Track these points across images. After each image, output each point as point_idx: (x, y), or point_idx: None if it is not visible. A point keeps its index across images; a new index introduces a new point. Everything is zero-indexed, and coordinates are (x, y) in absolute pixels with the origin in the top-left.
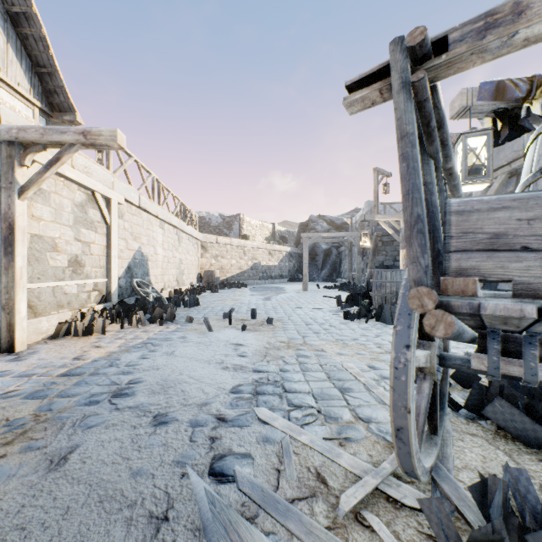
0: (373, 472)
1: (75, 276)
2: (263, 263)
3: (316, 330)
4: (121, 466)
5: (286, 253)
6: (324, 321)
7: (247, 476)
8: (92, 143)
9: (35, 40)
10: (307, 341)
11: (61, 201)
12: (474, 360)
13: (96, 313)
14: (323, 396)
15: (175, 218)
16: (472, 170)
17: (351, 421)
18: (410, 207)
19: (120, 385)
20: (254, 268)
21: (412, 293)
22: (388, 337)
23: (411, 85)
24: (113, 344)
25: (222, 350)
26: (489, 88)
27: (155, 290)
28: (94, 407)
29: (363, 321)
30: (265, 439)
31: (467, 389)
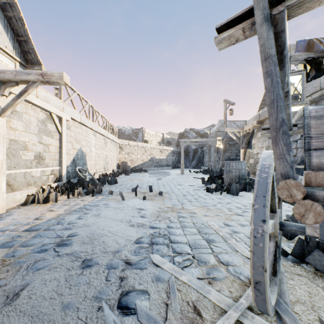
0: (234, 306)
1: (39, 165)
2: (157, 157)
3: (189, 199)
4: (56, 301)
5: (170, 151)
6: (194, 193)
7: (144, 309)
8: (47, 81)
9: (16, 19)
10: (184, 207)
11: (29, 118)
12: (309, 228)
13: (51, 189)
14: (195, 246)
15: (103, 130)
16: (292, 97)
17: (216, 264)
18: (275, 113)
19: (62, 238)
20: (151, 160)
21: (281, 184)
22: (235, 204)
23: (272, 18)
24: (61, 209)
25: (130, 213)
26: (303, 44)
27: (90, 173)
28: (43, 254)
29: (219, 193)
30: (157, 278)
31: (290, 240)
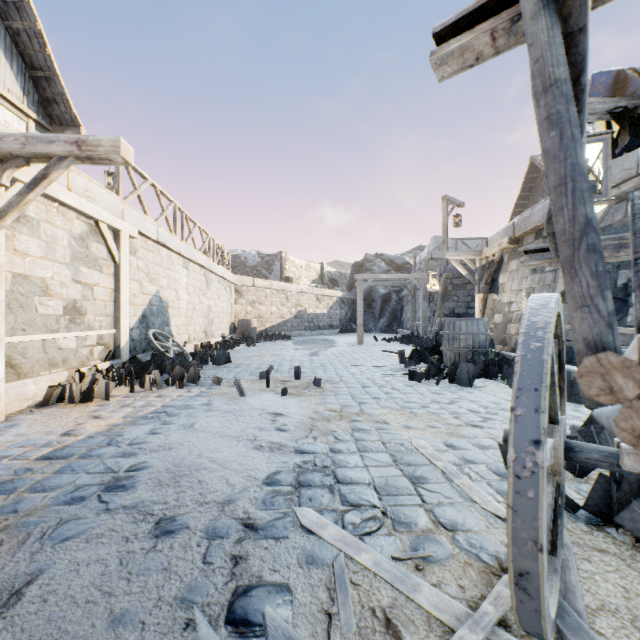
0: (471, 620)
1: (73, 327)
2: (310, 311)
3: (375, 395)
4: (98, 607)
5: (337, 299)
6: (385, 382)
7: (283, 626)
8: (89, 156)
9: (28, 36)
10: (365, 410)
11: (54, 232)
12: (629, 457)
13: (98, 374)
14: (388, 490)
15: (203, 256)
16: None
17: (430, 528)
18: (570, 207)
19: (117, 473)
20: (299, 317)
21: (587, 365)
22: (466, 404)
23: None
24: (118, 413)
25: (256, 421)
26: (606, 80)
27: (177, 343)
28: (76, 507)
29: (433, 382)
30: (310, 558)
31: (580, 479)
